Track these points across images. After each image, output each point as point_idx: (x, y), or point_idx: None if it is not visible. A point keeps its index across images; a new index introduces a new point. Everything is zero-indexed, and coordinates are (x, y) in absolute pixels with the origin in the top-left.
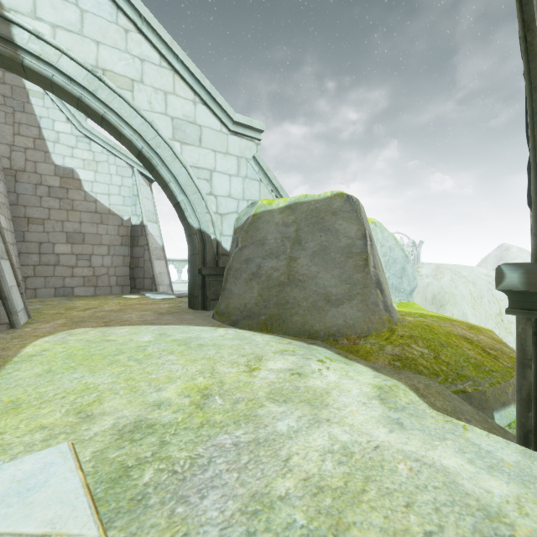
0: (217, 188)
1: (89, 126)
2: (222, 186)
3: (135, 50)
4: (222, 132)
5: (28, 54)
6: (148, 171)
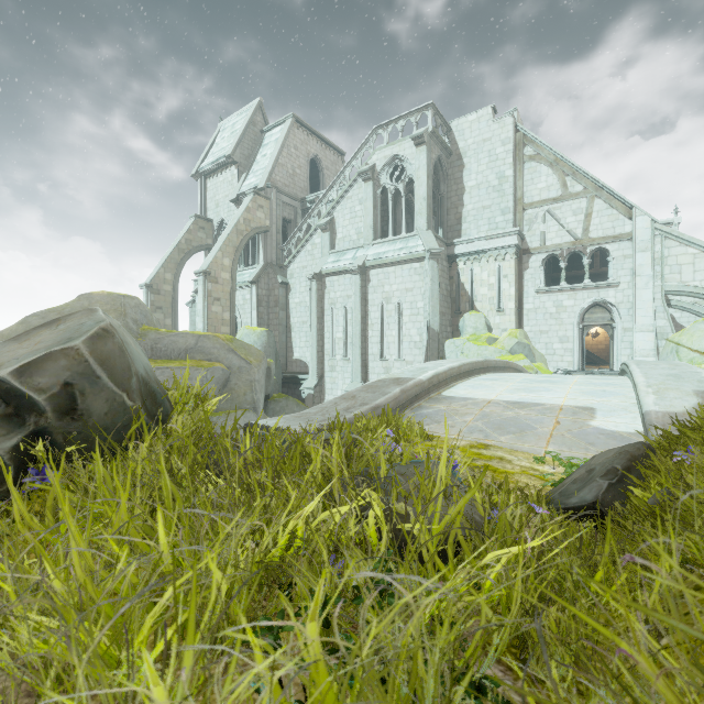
0: None
1: None
2: None
3: None
4: None
5: (673, 305)
6: None
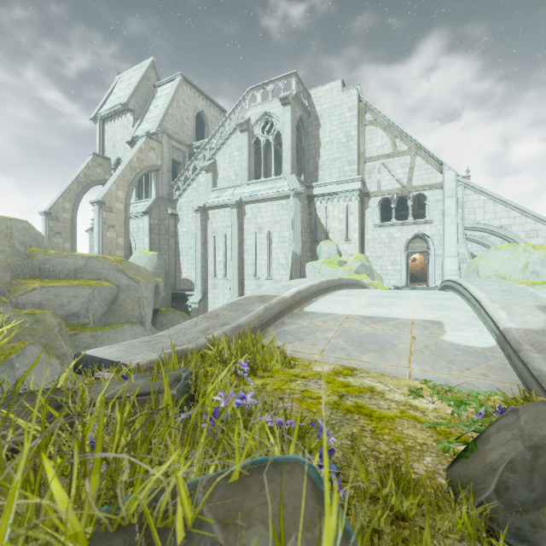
0: None
1: None
2: None
3: None
4: None
5: (468, 238)
6: None
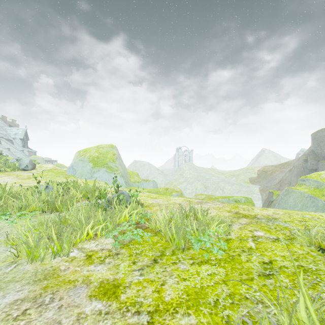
0: (18, 155)
1: (20, 146)
2: (18, 155)
3: (11, 147)
4: (18, 151)
5: None
6: (27, 150)
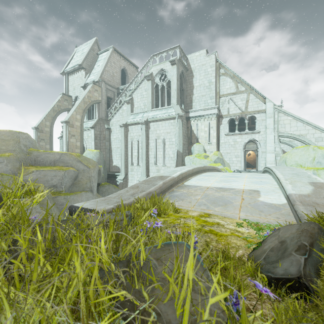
0: None
1: None
2: None
3: None
4: None
5: (281, 142)
6: None
